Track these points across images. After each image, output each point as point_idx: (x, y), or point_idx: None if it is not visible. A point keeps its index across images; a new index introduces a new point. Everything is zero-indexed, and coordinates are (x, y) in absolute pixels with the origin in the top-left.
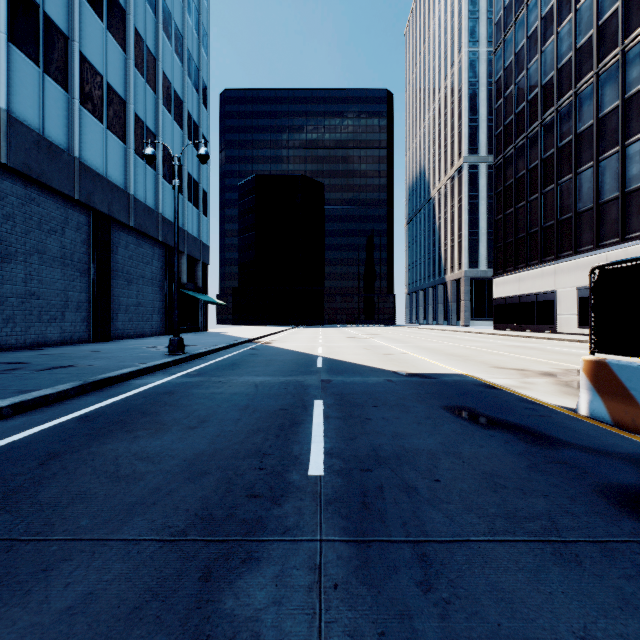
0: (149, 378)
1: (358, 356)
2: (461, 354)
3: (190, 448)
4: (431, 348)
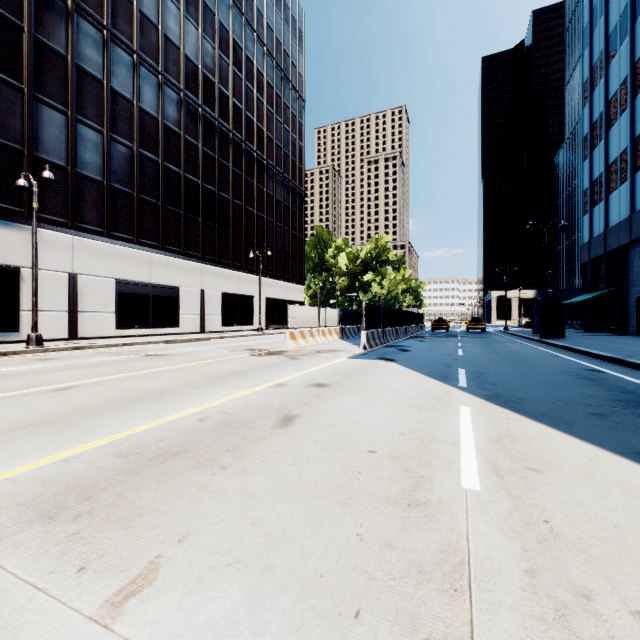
0: (618, 368)
1: (390, 382)
2: (213, 374)
3: (494, 351)
4: (112, 400)
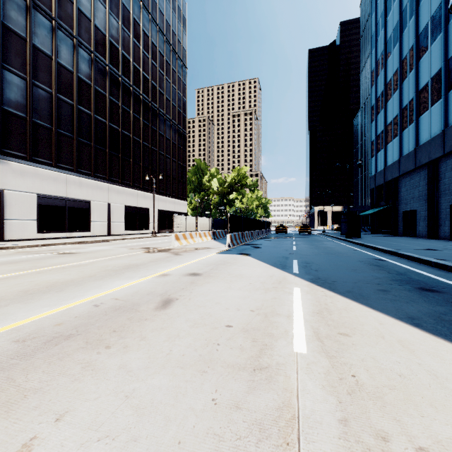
0: (393, 258)
1: (245, 271)
2: (112, 267)
3: (317, 247)
4: (22, 291)
